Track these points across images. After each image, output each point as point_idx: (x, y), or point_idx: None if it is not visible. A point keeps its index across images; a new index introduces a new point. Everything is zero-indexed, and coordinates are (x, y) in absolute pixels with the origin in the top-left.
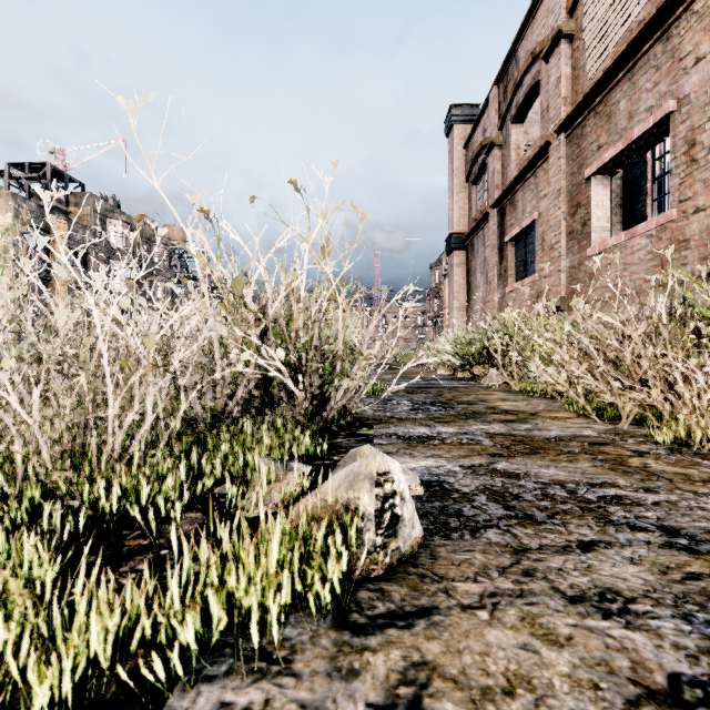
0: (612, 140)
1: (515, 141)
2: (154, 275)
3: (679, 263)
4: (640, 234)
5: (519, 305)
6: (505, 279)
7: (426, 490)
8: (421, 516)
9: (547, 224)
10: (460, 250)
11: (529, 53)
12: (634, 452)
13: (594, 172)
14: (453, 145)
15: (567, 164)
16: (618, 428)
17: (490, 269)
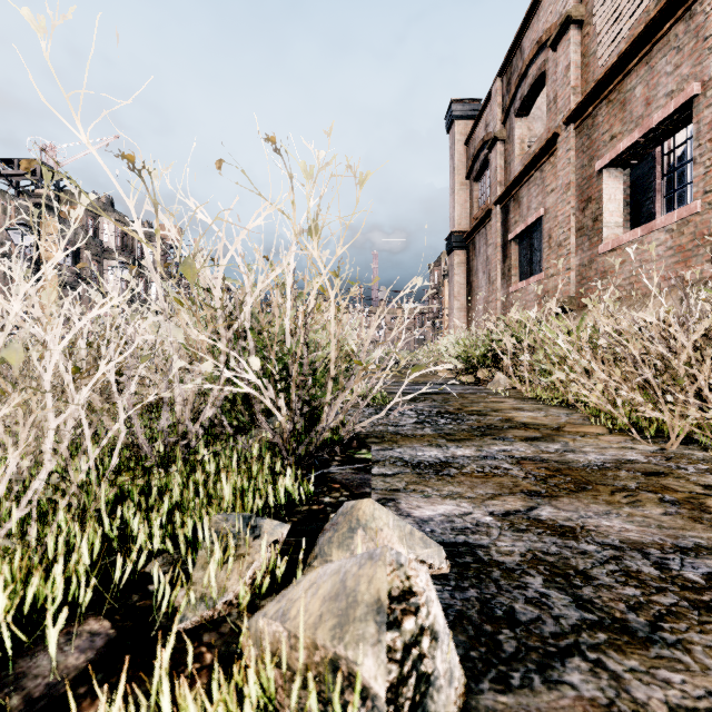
0: (627, 129)
1: (519, 135)
2: (115, 267)
3: (704, 259)
4: (659, 229)
5: (524, 305)
6: (509, 278)
7: (453, 564)
8: (453, 625)
9: (554, 220)
10: (461, 249)
11: (535, 43)
12: (705, 487)
13: (606, 164)
14: (454, 141)
15: (576, 157)
16: (666, 449)
17: (493, 268)
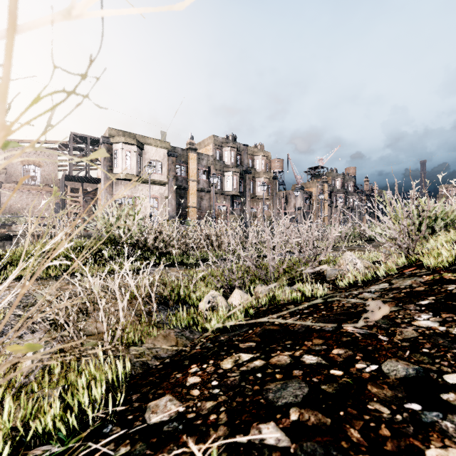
0: None
1: None
2: None
3: None
4: None
5: None
6: None
7: None
8: None
9: None
10: None
11: None
12: None
13: None
14: None
15: None
16: None
17: None
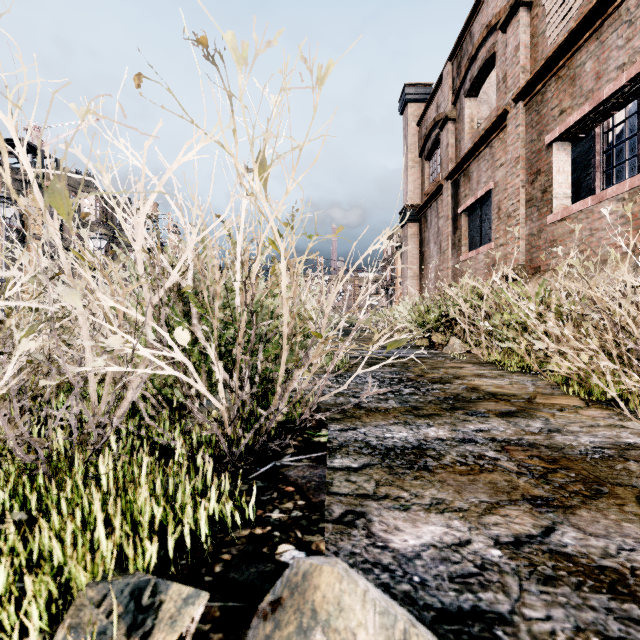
0: (577, 103)
1: (469, 115)
2: None
3: None
4: (610, 198)
5: (474, 273)
6: (459, 248)
7: None
8: None
9: (504, 193)
10: (414, 221)
11: (484, 27)
12: None
13: (556, 137)
14: (407, 123)
15: (525, 132)
16: None
17: (444, 238)
